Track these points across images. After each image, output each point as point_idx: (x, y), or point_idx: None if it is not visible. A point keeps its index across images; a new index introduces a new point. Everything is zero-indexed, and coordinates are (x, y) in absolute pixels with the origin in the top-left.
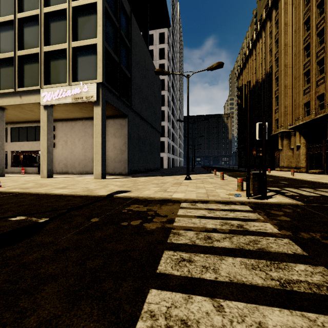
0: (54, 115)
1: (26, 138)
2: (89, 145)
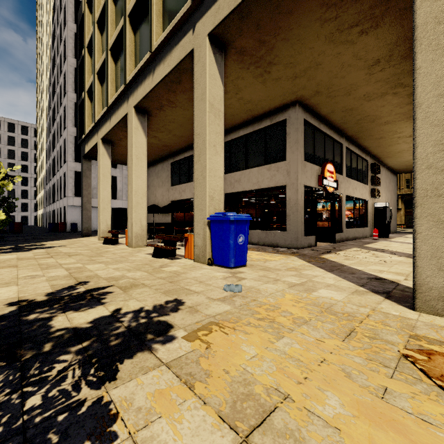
0: (403, 157)
1: (356, 174)
2: (387, 200)
